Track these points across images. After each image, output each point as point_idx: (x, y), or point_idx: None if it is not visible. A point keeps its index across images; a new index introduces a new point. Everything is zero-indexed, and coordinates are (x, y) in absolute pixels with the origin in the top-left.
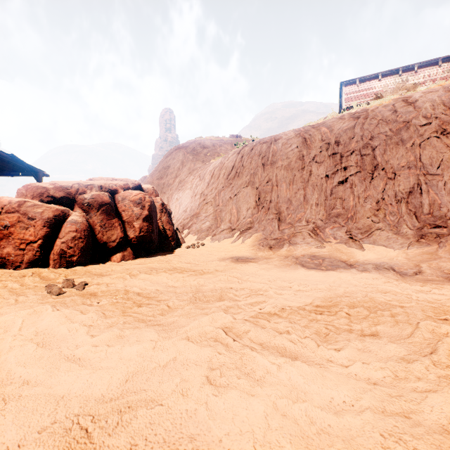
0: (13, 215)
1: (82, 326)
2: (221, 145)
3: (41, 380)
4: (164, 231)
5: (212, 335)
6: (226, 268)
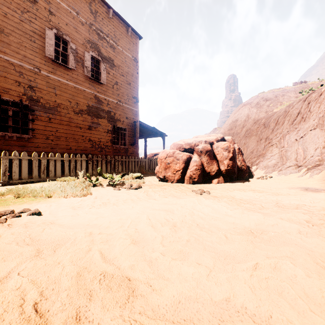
0: (171, 158)
1: (223, 206)
2: (283, 95)
3: (222, 218)
4: (240, 167)
5: (296, 221)
6: (297, 194)
